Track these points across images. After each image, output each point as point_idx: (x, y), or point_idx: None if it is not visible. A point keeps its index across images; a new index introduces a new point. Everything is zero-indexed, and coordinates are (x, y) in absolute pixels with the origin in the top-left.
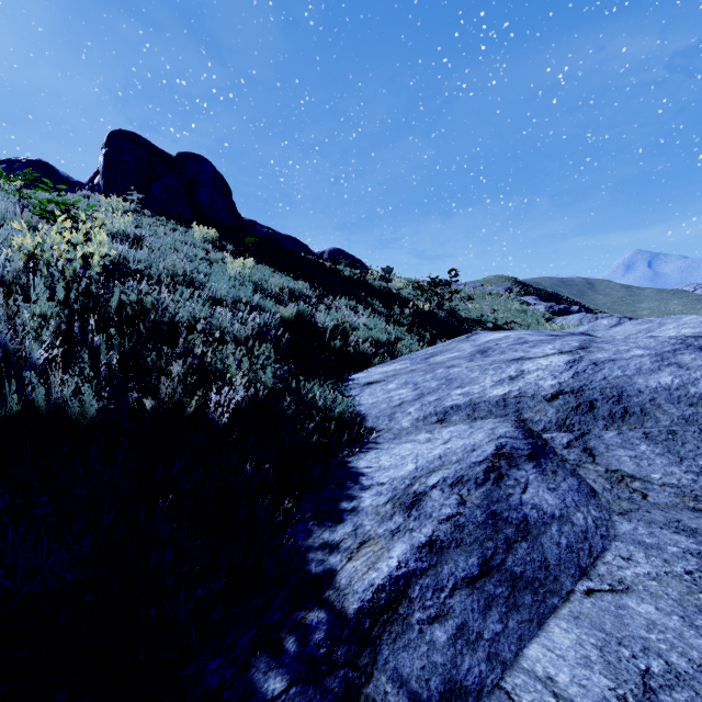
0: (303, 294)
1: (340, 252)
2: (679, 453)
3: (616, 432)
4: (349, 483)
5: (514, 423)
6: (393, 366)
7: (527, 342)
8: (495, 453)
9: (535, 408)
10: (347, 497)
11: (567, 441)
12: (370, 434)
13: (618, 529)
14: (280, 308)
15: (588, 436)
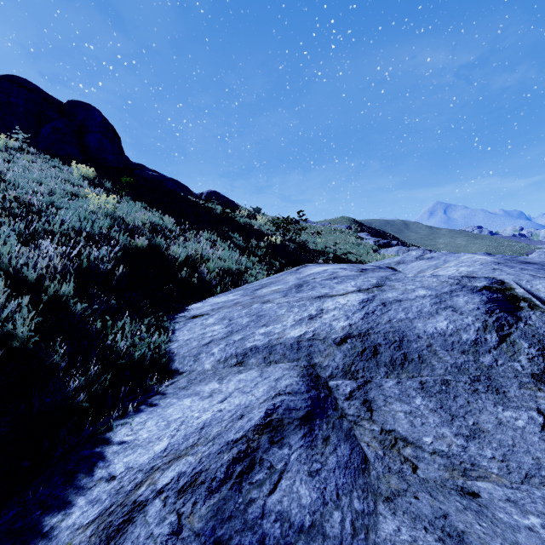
0: (166, 228)
1: (216, 194)
2: (451, 409)
3: (396, 381)
4: (81, 472)
5: (302, 371)
6: (227, 297)
7: (336, 278)
8: (259, 424)
9: (325, 352)
10: (59, 503)
11: (350, 390)
12: (168, 379)
13: (380, 530)
14: (131, 241)
15: (370, 384)
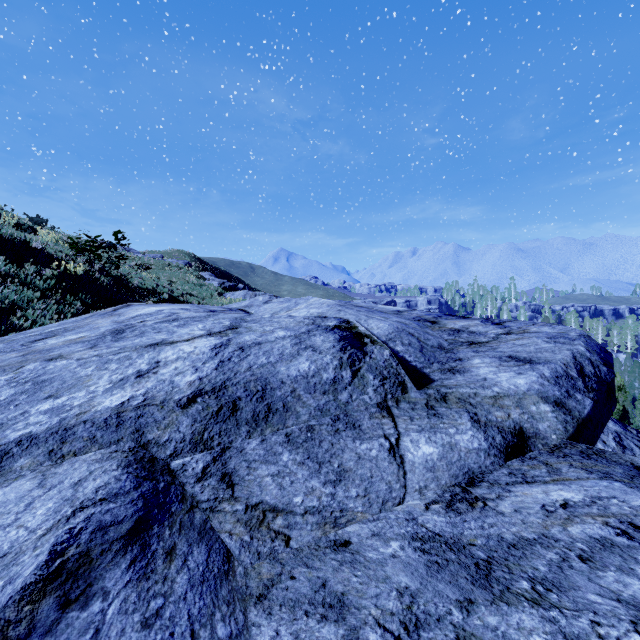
0: None
1: None
2: (318, 457)
3: (260, 439)
4: None
5: (127, 457)
6: None
7: (177, 320)
8: (35, 581)
9: (165, 421)
10: None
11: (203, 467)
12: None
13: None
14: None
15: (229, 451)
